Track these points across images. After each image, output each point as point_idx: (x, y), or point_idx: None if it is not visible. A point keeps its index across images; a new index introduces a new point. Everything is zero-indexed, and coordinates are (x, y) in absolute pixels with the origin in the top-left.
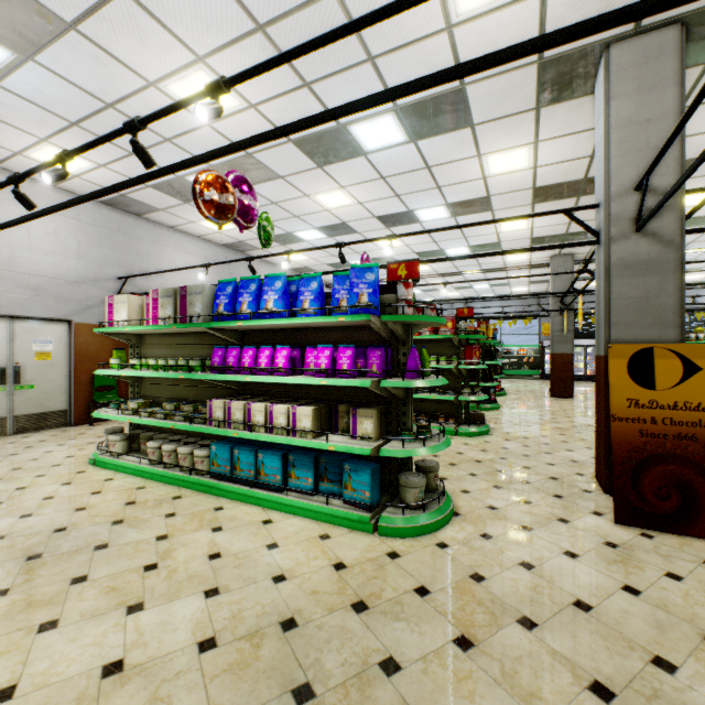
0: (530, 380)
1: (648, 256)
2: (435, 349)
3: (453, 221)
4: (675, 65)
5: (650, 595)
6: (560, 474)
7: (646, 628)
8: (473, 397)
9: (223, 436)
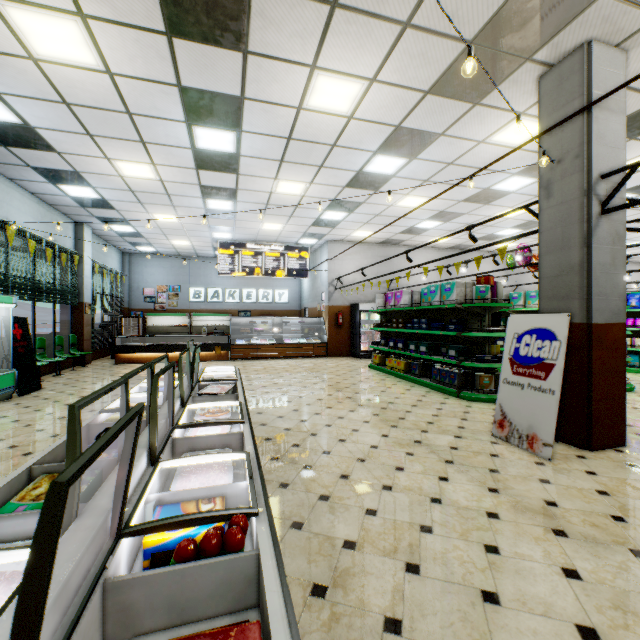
0: None
1: None
2: None
3: None
4: None
5: None
6: None
7: None
8: None
9: None
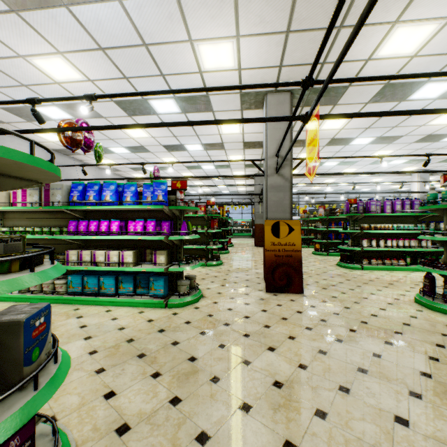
0: (247, 238)
1: (280, 184)
2: (196, 222)
3: (205, 152)
4: (289, 108)
5: (270, 311)
6: (250, 278)
7: (265, 319)
8: (214, 246)
9: (71, 273)
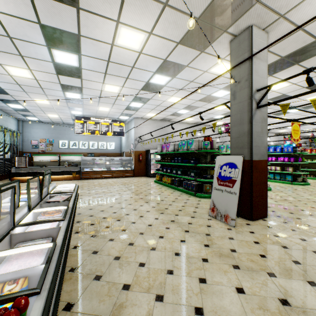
0: None
1: None
2: None
3: None
4: None
5: None
6: None
7: None
8: None
9: None
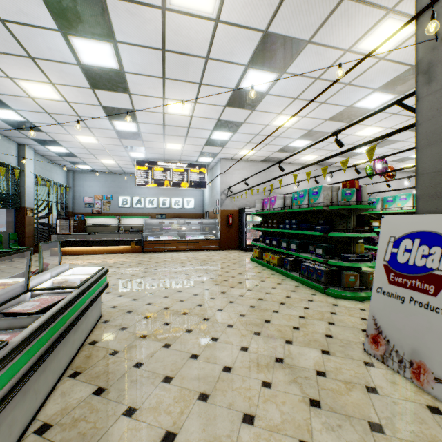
0: None
1: None
2: None
3: None
4: None
5: None
6: None
7: None
8: None
9: None
